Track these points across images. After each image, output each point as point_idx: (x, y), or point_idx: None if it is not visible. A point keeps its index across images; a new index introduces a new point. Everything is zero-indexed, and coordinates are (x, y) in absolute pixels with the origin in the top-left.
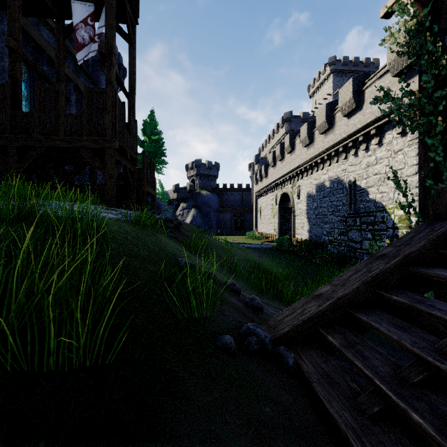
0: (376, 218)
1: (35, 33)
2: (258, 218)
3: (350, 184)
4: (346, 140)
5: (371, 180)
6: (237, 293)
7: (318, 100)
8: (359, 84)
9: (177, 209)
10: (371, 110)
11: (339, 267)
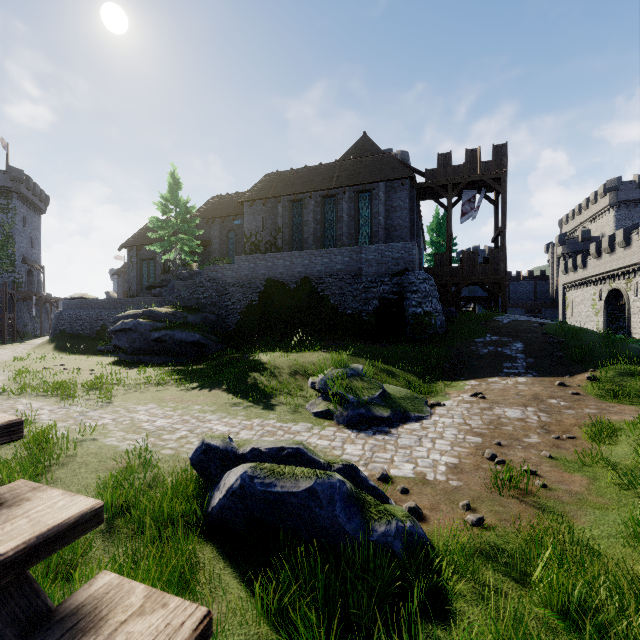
0: None
1: None
2: (566, 315)
3: None
4: None
5: None
6: None
7: None
8: None
9: None
10: None
11: None
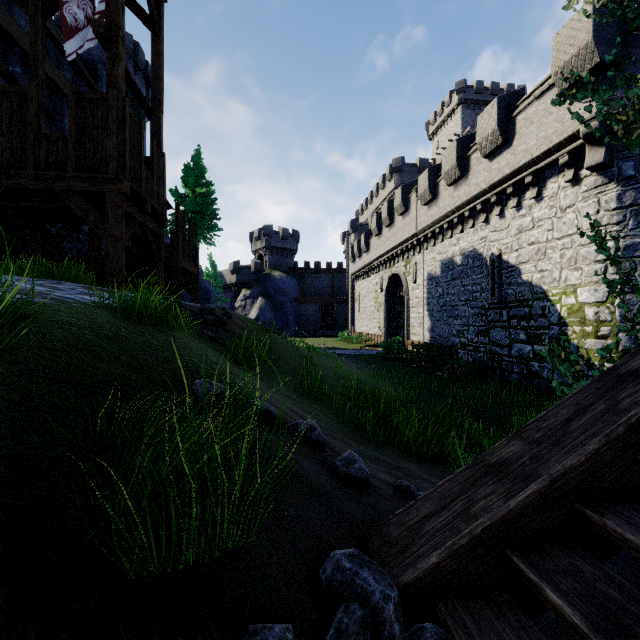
0: (532, 309)
1: (3, 14)
2: (355, 311)
3: (492, 258)
4: (486, 192)
5: (524, 253)
6: (319, 446)
7: (441, 143)
8: (507, 107)
9: (237, 298)
10: (526, 147)
11: (478, 384)
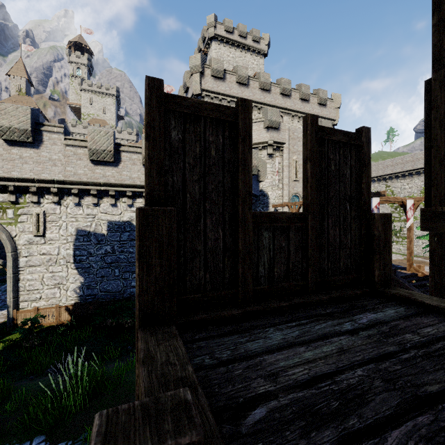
0: None
1: None
2: None
3: None
4: None
5: None
6: None
7: None
8: None
9: None
10: None
11: None
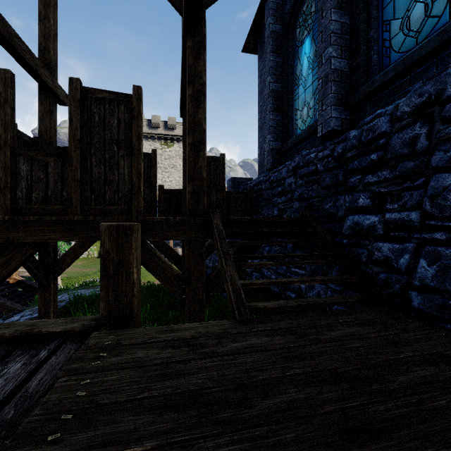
0: None
1: None
2: None
3: None
4: None
5: None
6: None
7: None
8: None
9: None
10: None
11: None
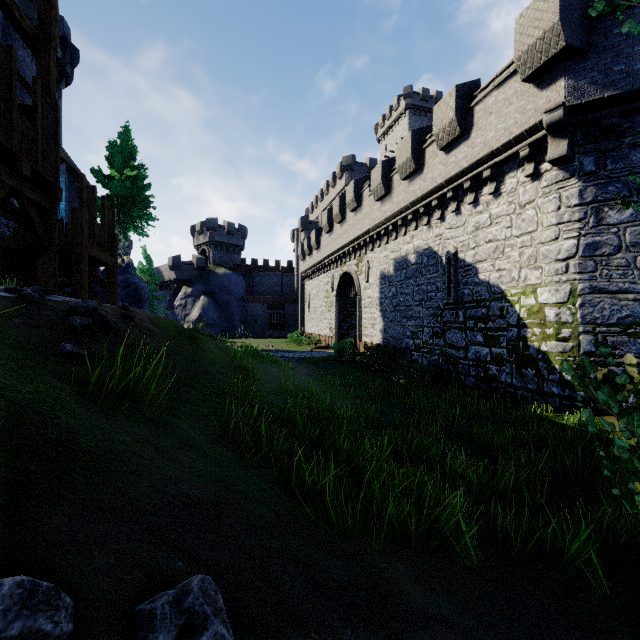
0: (490, 310)
1: None
2: (305, 311)
3: (448, 257)
4: (442, 187)
5: (482, 251)
6: None
7: (390, 147)
8: (465, 97)
9: (177, 296)
10: (485, 139)
11: (437, 390)
